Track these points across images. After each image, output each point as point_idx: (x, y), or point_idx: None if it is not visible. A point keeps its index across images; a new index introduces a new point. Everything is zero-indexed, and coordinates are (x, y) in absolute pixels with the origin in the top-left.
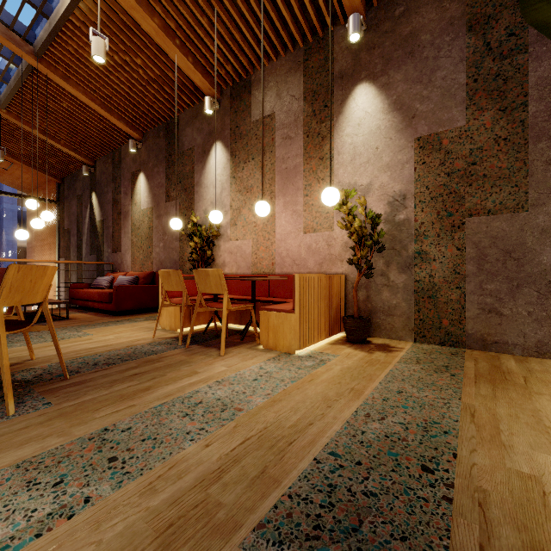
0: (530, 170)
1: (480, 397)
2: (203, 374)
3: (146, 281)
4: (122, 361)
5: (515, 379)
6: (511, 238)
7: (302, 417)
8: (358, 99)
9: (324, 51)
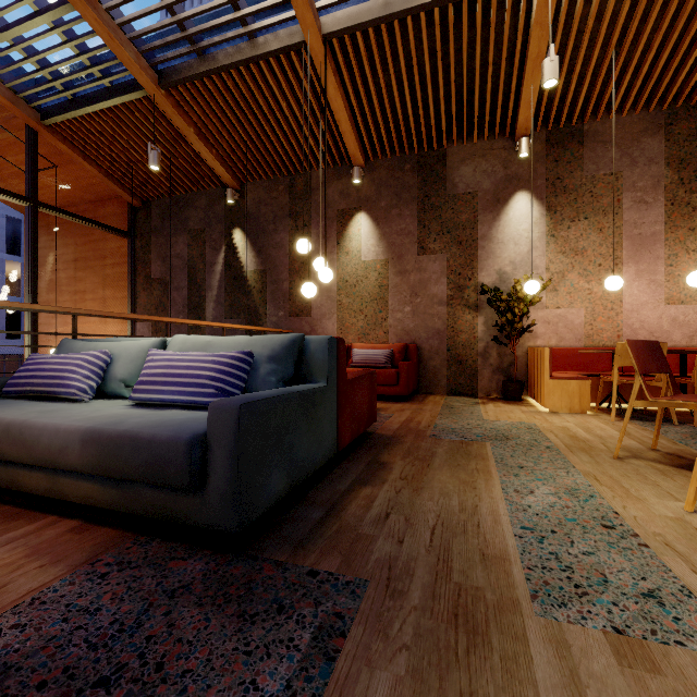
0: None
1: None
2: None
3: (402, 357)
4: None
5: None
6: None
7: None
8: None
9: (695, 120)
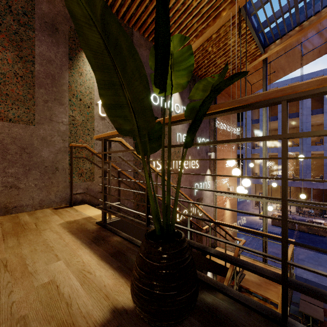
0: (36, 102)
1: (10, 249)
2: None
3: None
4: None
5: (30, 226)
6: (26, 140)
7: None
8: None
9: None
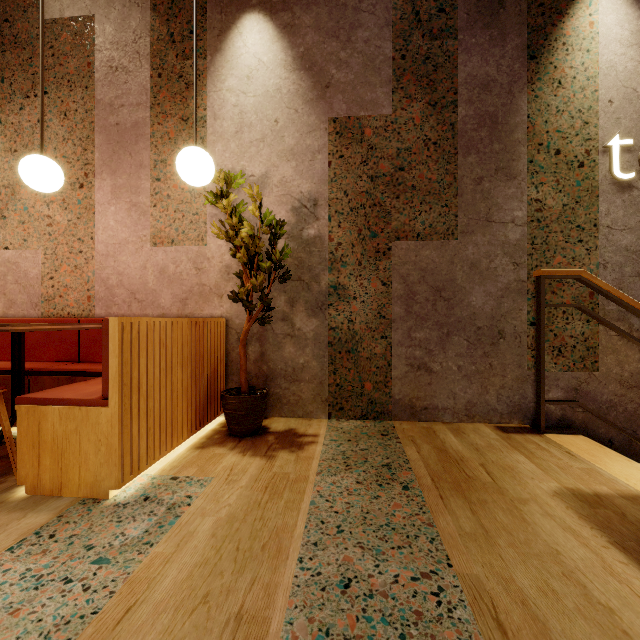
0: (460, 187)
1: (472, 542)
2: None
3: None
4: None
5: (477, 473)
6: (442, 272)
7: None
8: (247, 36)
9: None
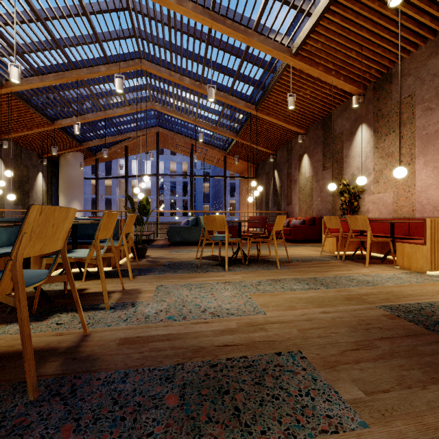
0: None
1: None
2: (355, 271)
3: (309, 223)
4: (309, 261)
5: None
6: None
7: (417, 293)
8: None
9: None
